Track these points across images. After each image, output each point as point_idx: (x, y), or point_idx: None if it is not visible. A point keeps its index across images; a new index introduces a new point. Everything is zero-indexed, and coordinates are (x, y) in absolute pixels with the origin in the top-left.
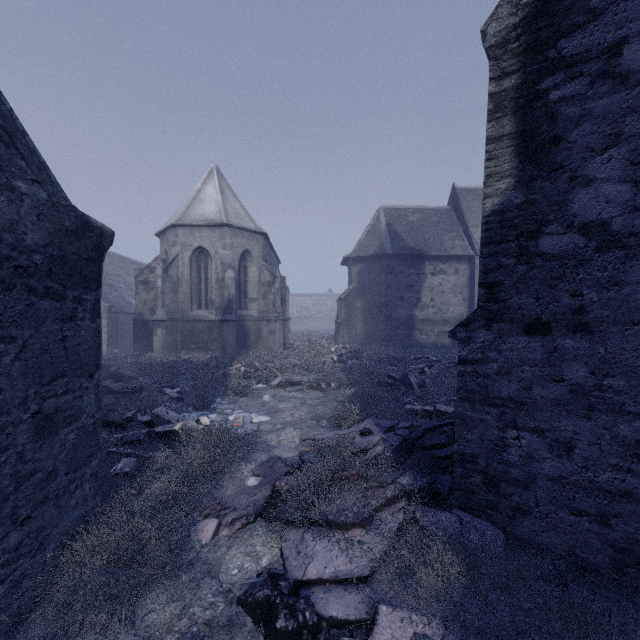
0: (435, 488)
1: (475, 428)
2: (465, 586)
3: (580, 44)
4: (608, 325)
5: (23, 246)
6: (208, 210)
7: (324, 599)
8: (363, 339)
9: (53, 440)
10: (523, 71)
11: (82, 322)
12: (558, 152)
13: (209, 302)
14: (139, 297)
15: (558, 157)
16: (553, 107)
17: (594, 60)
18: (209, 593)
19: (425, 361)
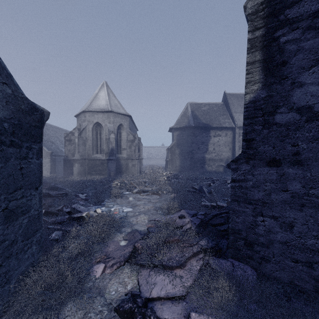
0: (219, 247)
1: (240, 216)
2: (236, 301)
3: (297, 12)
4: (312, 161)
5: None
6: (101, 104)
7: (161, 308)
8: (179, 169)
9: (15, 223)
10: (266, 27)
11: (31, 160)
12: (285, 69)
13: (102, 150)
14: (66, 148)
15: (285, 72)
16: (282, 45)
17: (304, 20)
18: (99, 305)
19: (211, 180)
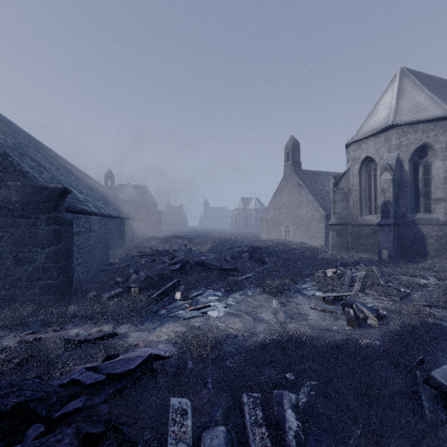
0: None
1: None
2: None
3: None
4: None
5: (11, 202)
6: (378, 119)
7: None
8: None
9: (22, 267)
10: None
11: (40, 226)
12: None
13: (376, 207)
14: None
15: None
16: None
17: None
18: None
19: None
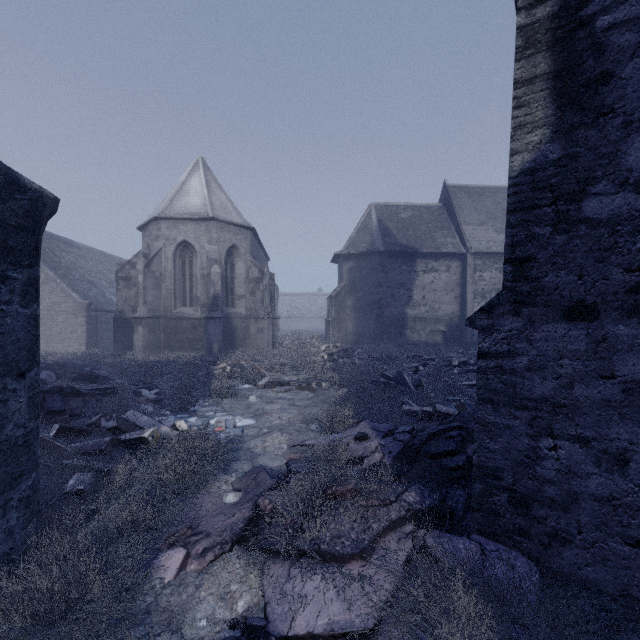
0: (447, 506)
1: (499, 436)
2: None
3: None
4: None
5: None
6: (193, 203)
7: None
8: (354, 338)
9: None
10: None
11: (8, 306)
12: (608, 92)
13: (194, 299)
14: (120, 294)
15: (608, 98)
16: (601, 36)
17: None
18: None
19: (418, 360)
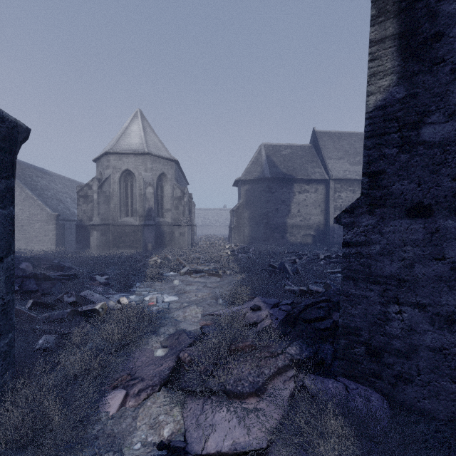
0: (319, 357)
1: (359, 304)
2: None
3: None
4: None
5: None
6: (133, 142)
7: None
8: (249, 240)
9: None
10: None
11: None
12: (440, 47)
13: (134, 211)
14: (80, 208)
15: (440, 52)
16: (435, 6)
17: None
18: None
19: (295, 255)
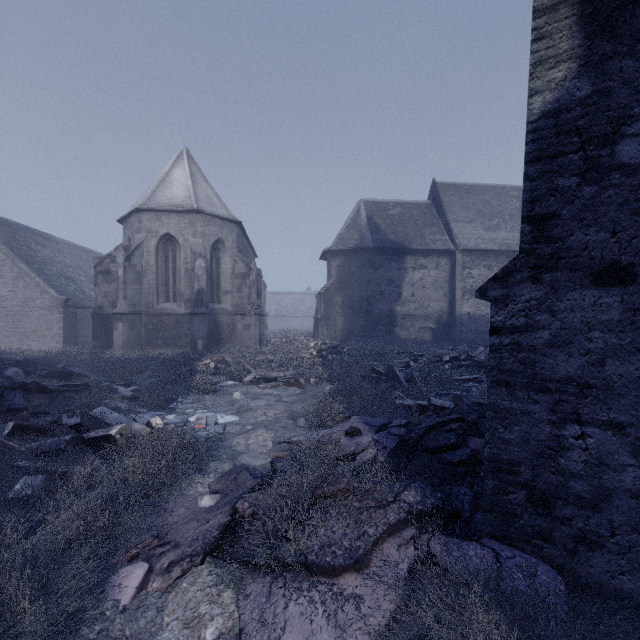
0: (453, 506)
1: (516, 424)
2: None
3: None
4: None
5: None
6: (176, 195)
7: None
8: (343, 335)
9: None
10: None
11: None
12: None
13: (177, 294)
14: (99, 289)
15: None
16: None
17: None
18: None
19: (408, 356)
